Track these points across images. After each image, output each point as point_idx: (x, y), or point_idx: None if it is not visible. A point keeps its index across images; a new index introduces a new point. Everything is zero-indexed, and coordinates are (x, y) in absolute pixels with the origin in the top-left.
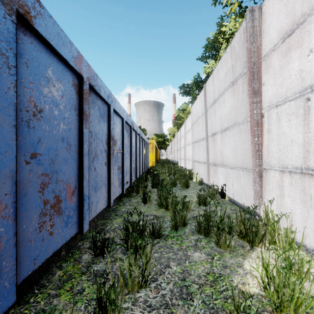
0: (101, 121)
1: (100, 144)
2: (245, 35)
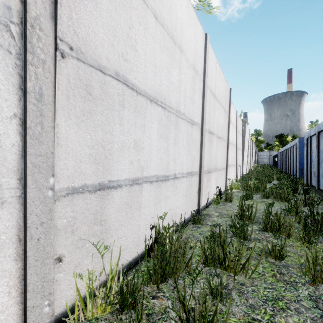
0: None
1: None
2: (229, 95)
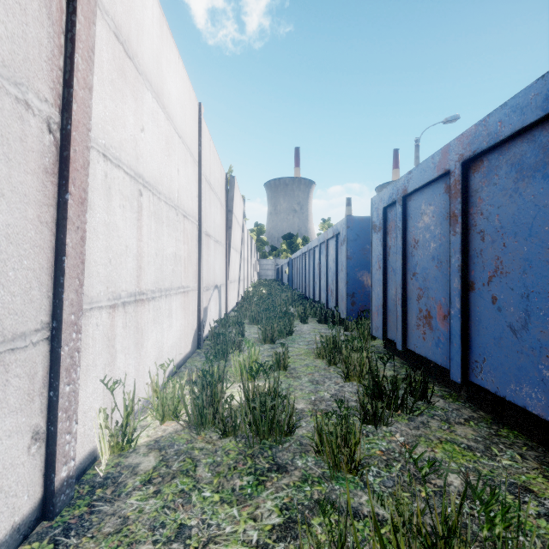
0: (526, 187)
1: (524, 245)
2: None
